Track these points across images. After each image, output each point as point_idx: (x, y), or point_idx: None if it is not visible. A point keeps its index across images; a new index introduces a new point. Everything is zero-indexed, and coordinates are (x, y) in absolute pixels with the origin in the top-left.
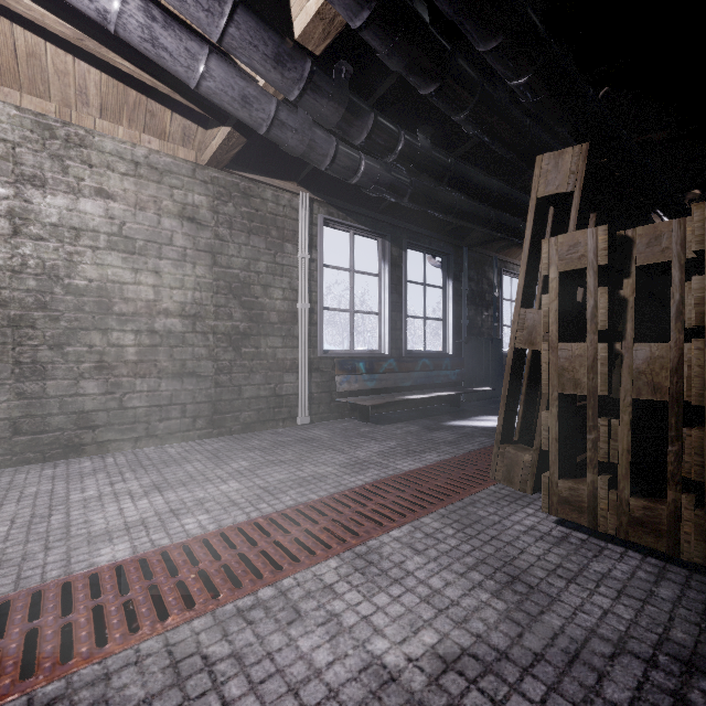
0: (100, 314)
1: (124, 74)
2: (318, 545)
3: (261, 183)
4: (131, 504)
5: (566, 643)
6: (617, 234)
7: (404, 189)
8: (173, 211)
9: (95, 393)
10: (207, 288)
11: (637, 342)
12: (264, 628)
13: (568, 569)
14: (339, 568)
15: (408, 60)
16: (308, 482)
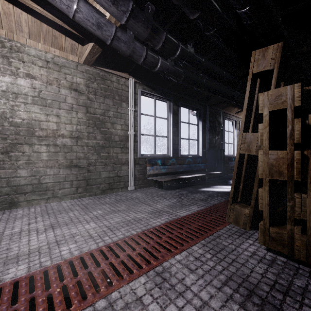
0: (28, 136)
1: (39, 15)
2: (134, 266)
3: (111, 73)
4: (36, 237)
5: None
6: (303, 89)
7: (180, 75)
8: (66, 85)
9: (25, 176)
10: (84, 124)
11: None
12: None
13: (282, 285)
14: (146, 284)
15: None
16: (131, 223)
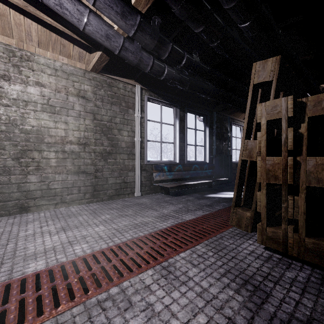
0: (38, 143)
1: (49, 25)
2: (142, 261)
3: (117, 80)
4: (49, 238)
5: (278, 323)
6: (297, 100)
7: (186, 82)
8: (74, 93)
9: (35, 181)
10: (91, 130)
11: (308, 156)
12: (111, 313)
13: (274, 276)
14: (153, 275)
15: (189, 13)
16: (139, 226)
